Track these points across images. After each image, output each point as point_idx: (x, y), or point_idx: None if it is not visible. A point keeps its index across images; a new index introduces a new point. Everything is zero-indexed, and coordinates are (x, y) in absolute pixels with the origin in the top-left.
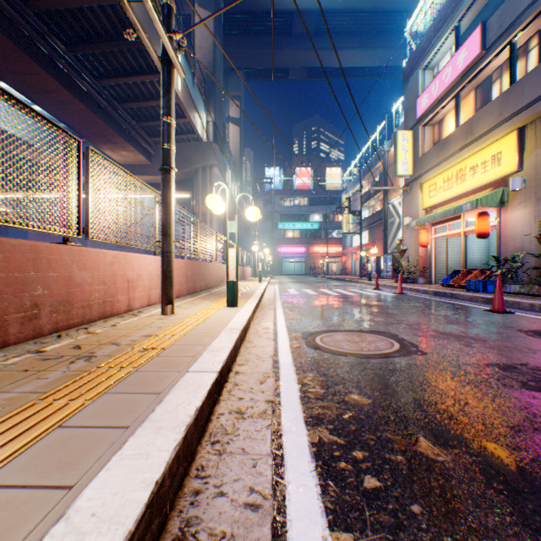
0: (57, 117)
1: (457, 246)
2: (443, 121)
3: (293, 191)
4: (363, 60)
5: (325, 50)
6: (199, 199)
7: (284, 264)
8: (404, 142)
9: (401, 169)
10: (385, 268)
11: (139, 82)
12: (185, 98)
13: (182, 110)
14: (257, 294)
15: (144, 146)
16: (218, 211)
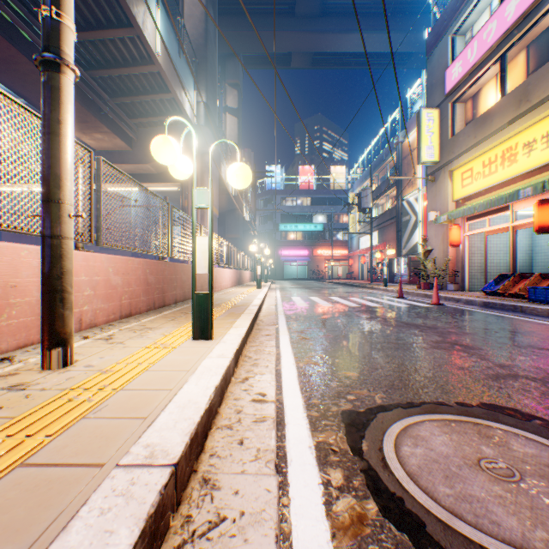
0: (4, 84)
1: (495, 245)
2: (480, 94)
3: (296, 190)
4: (372, 45)
5: (332, 32)
6: (189, 191)
7: (286, 267)
8: (429, 122)
9: (425, 154)
10: (400, 272)
11: (106, 39)
12: (168, 66)
13: (165, 82)
14: (252, 308)
15: (122, 128)
16: (179, 173)
